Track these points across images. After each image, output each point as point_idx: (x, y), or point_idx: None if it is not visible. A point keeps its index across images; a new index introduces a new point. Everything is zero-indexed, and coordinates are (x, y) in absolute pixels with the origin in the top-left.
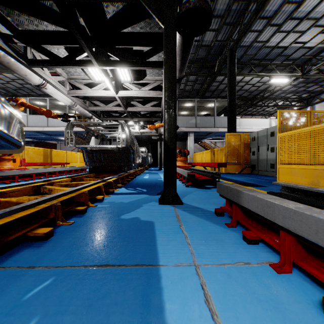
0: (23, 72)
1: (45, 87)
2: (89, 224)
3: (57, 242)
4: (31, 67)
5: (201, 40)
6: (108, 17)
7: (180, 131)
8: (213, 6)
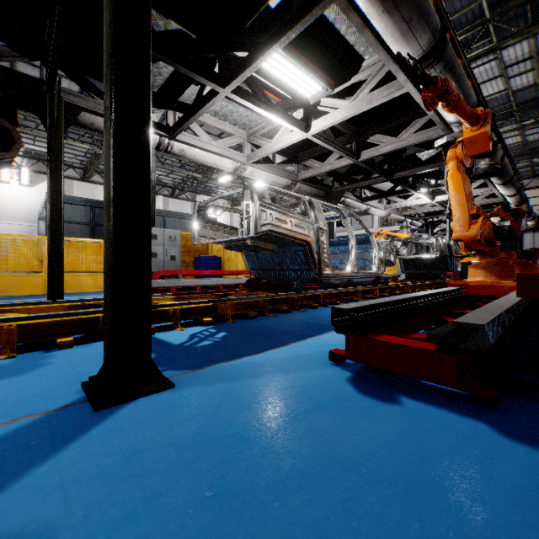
0: (358, 207)
1: (368, 210)
2: None
3: None
4: (364, 202)
5: None
6: (423, 159)
7: None
8: None
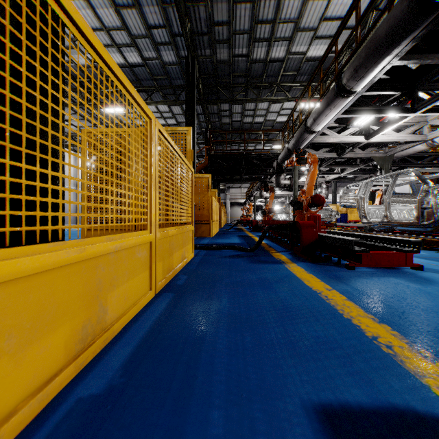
0: None
1: None
2: None
3: None
4: None
5: None
6: None
7: None
8: None
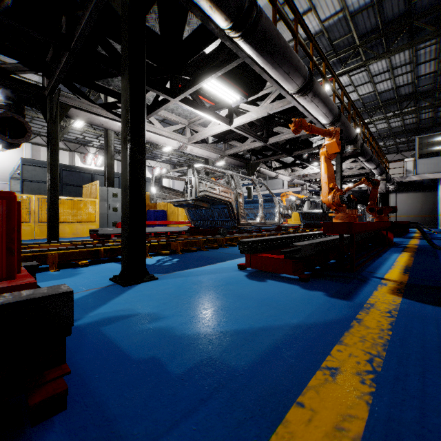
0: (270, 174)
1: (277, 177)
2: None
3: None
4: (273, 171)
5: (436, 70)
6: (313, 142)
7: (421, 179)
8: (439, 45)
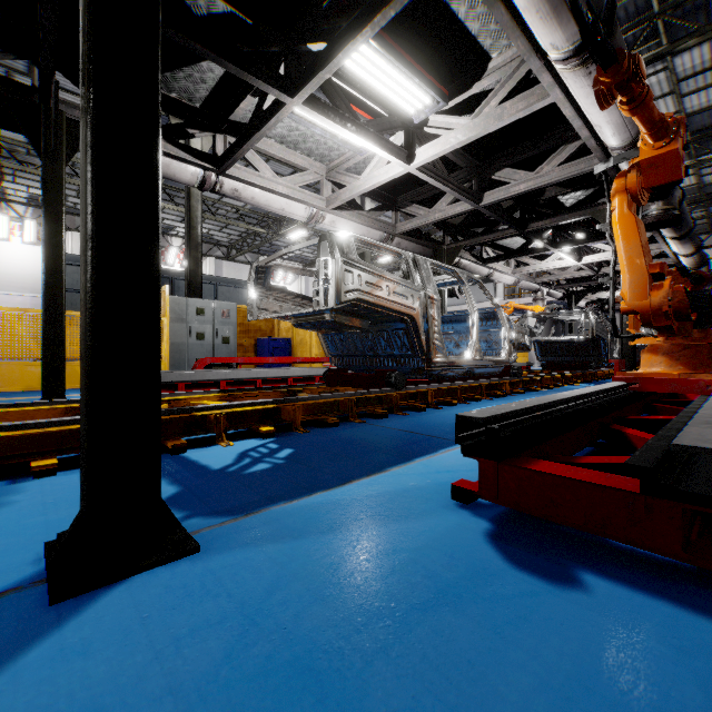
0: (477, 271)
1: (491, 276)
2: (556, 391)
3: (543, 392)
4: (485, 265)
5: None
6: (567, 205)
7: None
8: None
